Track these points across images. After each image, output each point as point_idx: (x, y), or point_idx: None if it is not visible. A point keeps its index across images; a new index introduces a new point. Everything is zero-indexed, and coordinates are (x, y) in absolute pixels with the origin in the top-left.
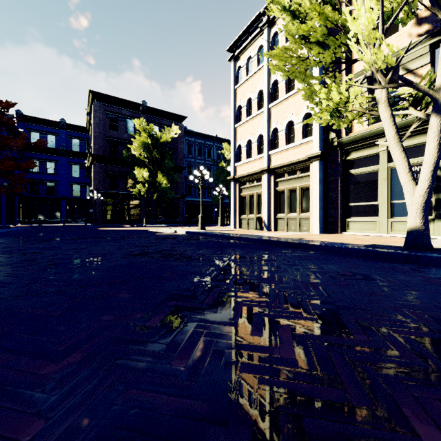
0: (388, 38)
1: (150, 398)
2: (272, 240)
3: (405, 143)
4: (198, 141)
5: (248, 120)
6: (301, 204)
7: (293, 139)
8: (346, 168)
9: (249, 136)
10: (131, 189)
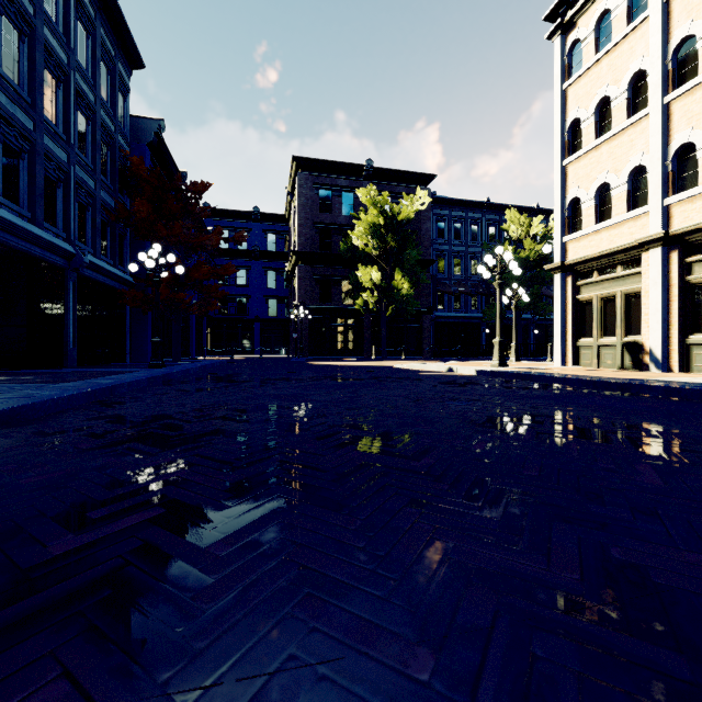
0: None
1: None
2: None
3: None
4: (454, 214)
5: (599, 145)
6: None
7: None
8: None
9: (604, 176)
10: (349, 302)
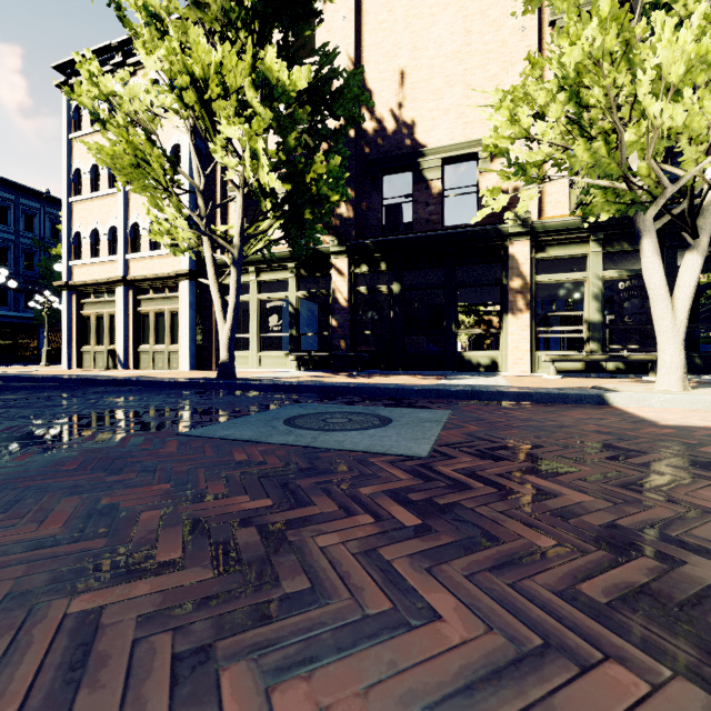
0: None
1: None
2: (93, 379)
3: (270, 276)
4: None
5: (93, 198)
6: (171, 333)
7: (160, 245)
8: (223, 293)
9: (96, 224)
10: None
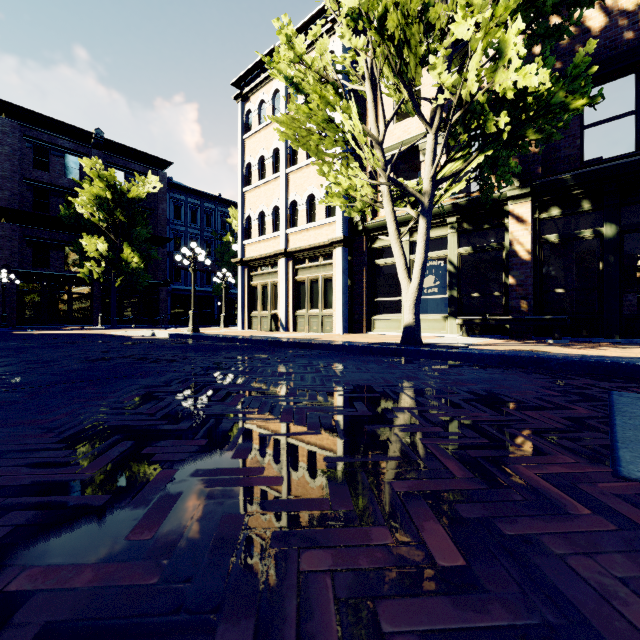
0: (411, 118)
1: (128, 423)
2: (279, 341)
3: None
4: (191, 201)
5: (260, 185)
6: (324, 298)
7: (315, 217)
8: (372, 257)
9: (262, 207)
10: (74, 269)
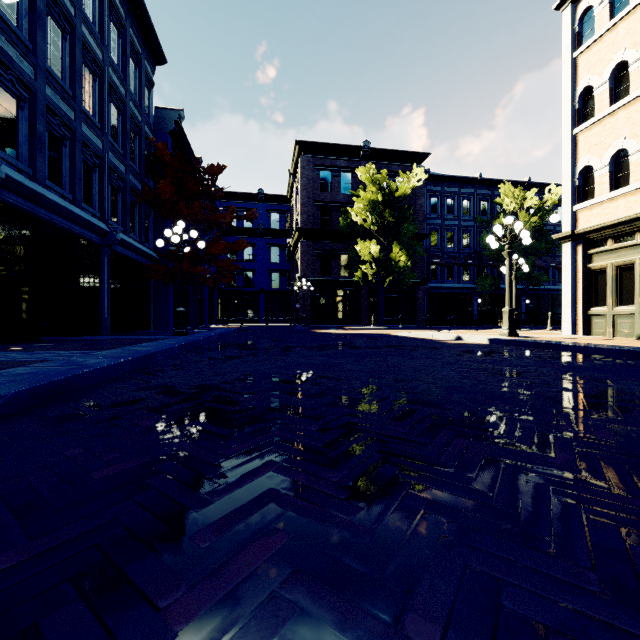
0: None
1: None
2: None
3: None
4: (447, 190)
5: (615, 111)
6: None
7: None
8: None
9: (620, 142)
10: (347, 274)
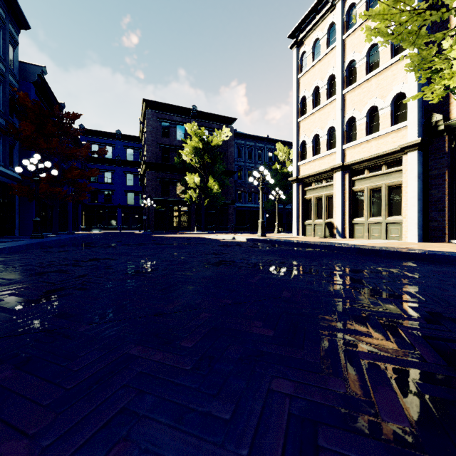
0: None
1: None
2: (372, 249)
3: None
4: (248, 144)
5: (314, 112)
6: (388, 206)
7: (376, 128)
8: None
9: (316, 130)
10: (181, 196)
